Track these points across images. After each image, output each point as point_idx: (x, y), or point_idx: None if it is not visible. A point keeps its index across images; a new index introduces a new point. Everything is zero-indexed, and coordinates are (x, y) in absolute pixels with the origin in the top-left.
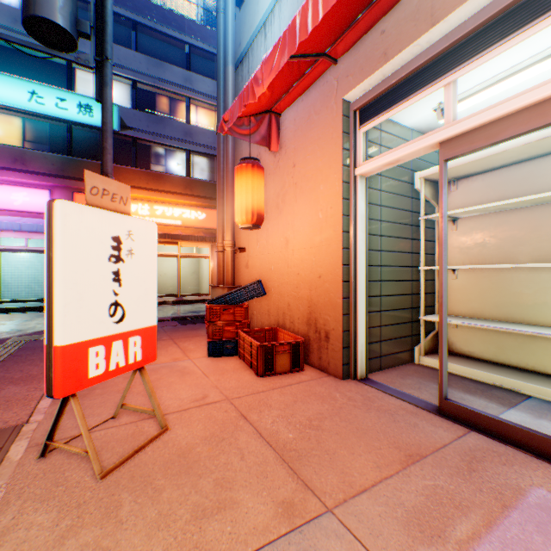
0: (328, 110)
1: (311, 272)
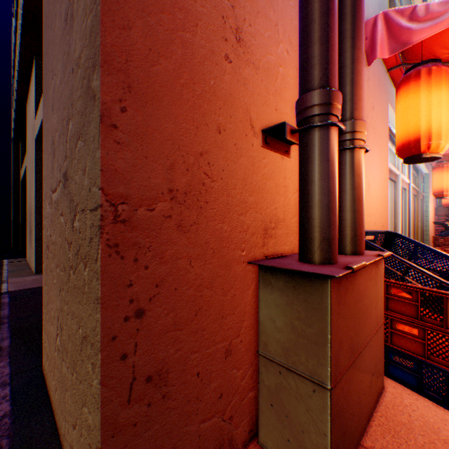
0: (385, 98)
1: (380, 221)
